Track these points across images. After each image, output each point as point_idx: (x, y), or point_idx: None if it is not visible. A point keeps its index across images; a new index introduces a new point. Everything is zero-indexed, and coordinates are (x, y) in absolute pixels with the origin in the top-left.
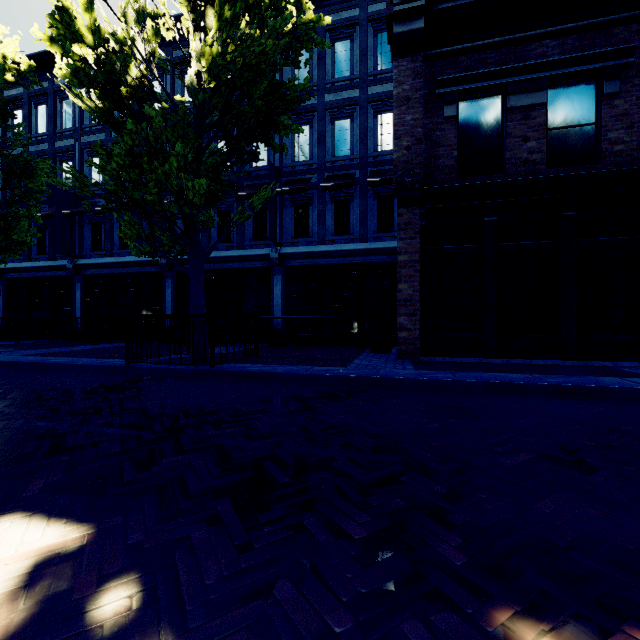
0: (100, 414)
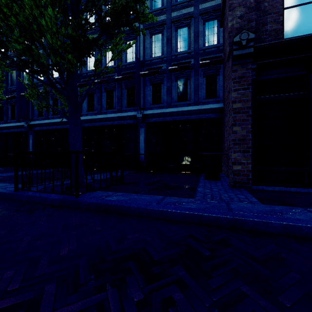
0: None
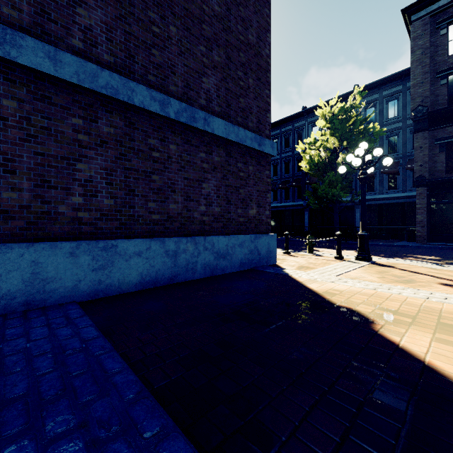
0: (333, 246)
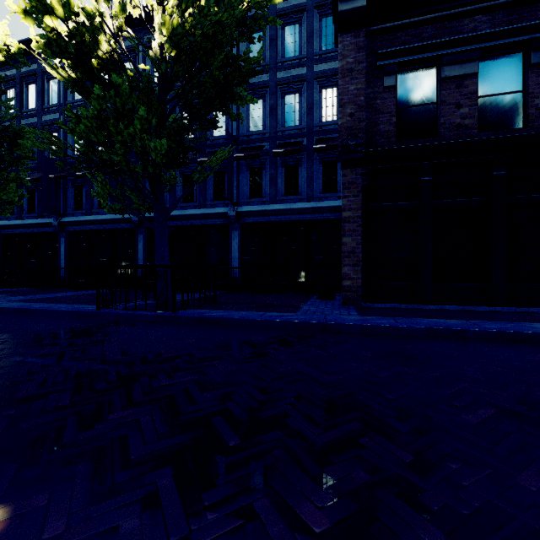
0: (61, 360)
